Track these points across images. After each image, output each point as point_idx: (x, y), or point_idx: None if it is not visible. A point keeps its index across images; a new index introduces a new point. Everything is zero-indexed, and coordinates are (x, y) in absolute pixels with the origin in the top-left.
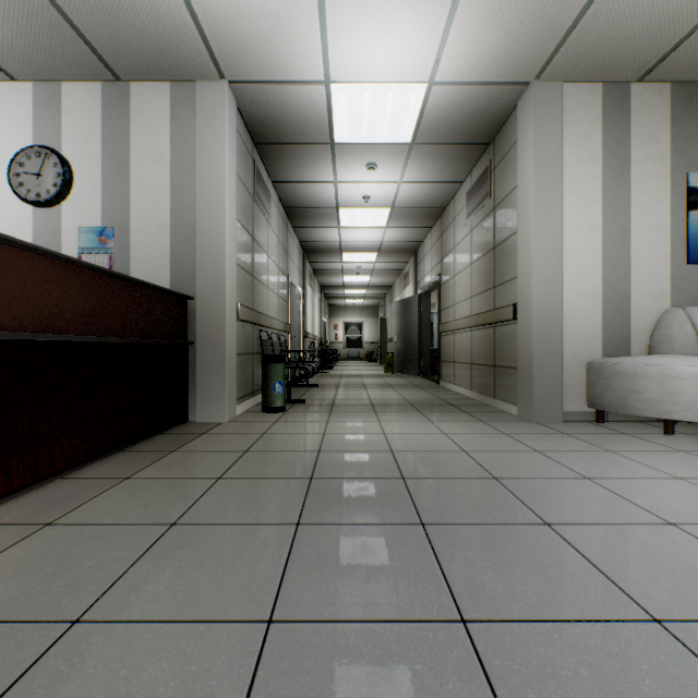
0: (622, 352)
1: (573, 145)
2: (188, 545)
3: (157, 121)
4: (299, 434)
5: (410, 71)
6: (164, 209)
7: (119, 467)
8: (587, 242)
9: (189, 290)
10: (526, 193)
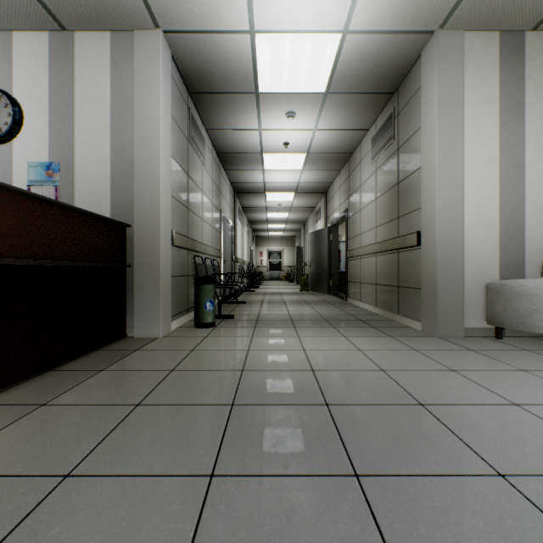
0: (517, 275)
1: (473, 88)
2: (71, 515)
3: (99, 66)
4: (225, 351)
5: (327, 19)
6: (104, 146)
7: (41, 390)
8: (486, 175)
9: (127, 219)
10: (430, 132)
